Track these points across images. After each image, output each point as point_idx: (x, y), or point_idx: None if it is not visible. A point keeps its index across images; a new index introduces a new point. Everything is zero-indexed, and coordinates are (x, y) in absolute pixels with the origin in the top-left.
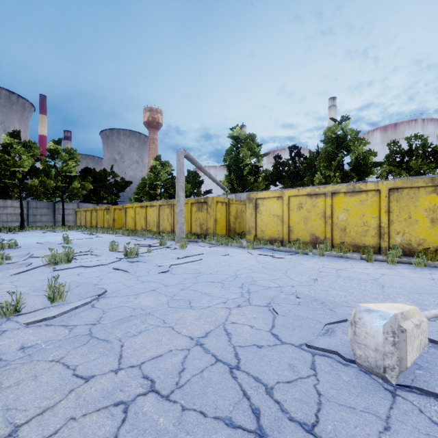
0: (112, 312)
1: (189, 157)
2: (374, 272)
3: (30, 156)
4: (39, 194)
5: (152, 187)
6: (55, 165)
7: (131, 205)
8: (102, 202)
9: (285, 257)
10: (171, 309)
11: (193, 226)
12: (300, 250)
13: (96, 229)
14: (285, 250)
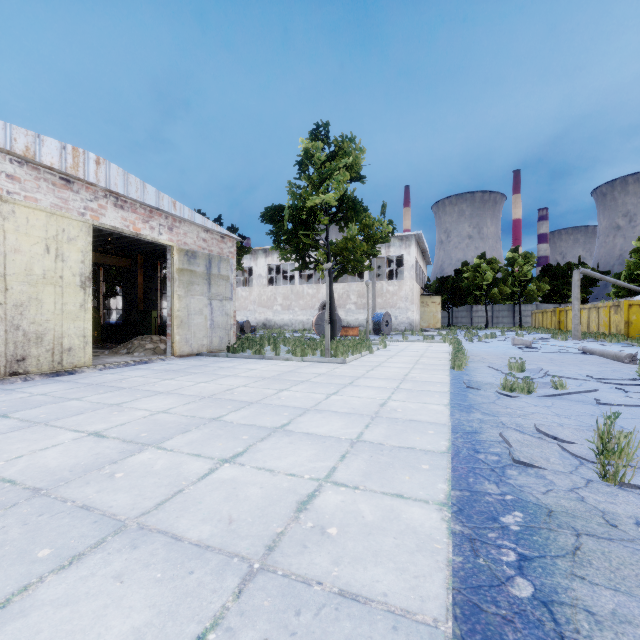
0: (489, 343)
1: (584, 273)
2: (626, 350)
3: (491, 271)
4: (498, 300)
5: (632, 278)
6: (513, 271)
7: (570, 308)
8: (566, 301)
9: (612, 346)
10: (502, 344)
11: (611, 327)
12: (637, 344)
13: (538, 330)
14: (636, 345)
